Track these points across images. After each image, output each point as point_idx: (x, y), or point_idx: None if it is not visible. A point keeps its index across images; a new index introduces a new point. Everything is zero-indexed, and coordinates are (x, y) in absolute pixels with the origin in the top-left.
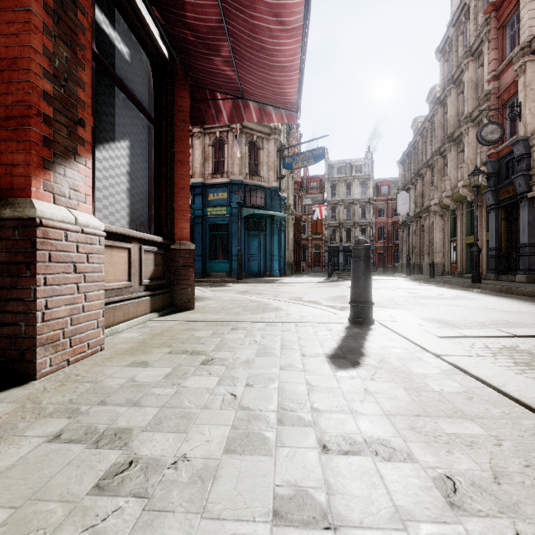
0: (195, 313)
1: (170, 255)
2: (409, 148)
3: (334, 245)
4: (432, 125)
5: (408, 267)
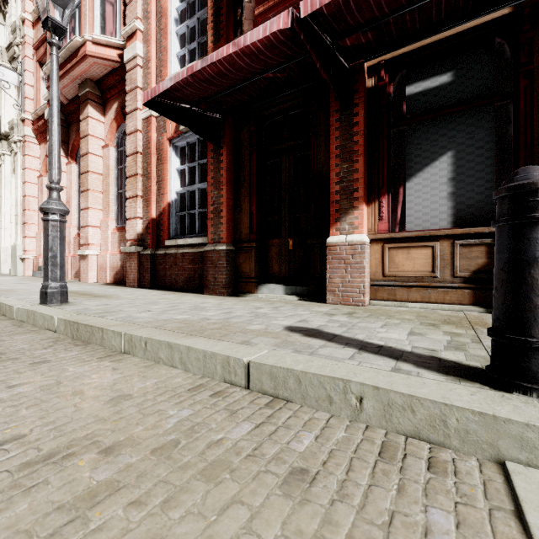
0: None
1: None
2: None
3: None
4: None
5: None
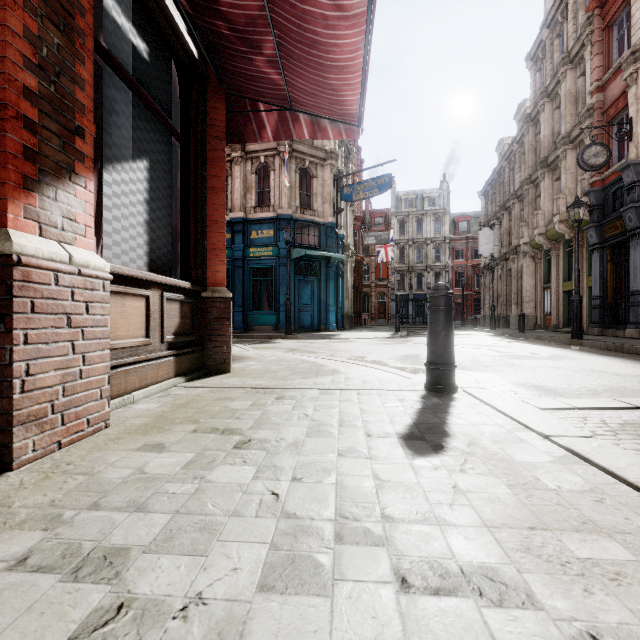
0: (231, 378)
1: (201, 304)
2: (493, 176)
3: (403, 293)
4: (521, 148)
5: (492, 320)
